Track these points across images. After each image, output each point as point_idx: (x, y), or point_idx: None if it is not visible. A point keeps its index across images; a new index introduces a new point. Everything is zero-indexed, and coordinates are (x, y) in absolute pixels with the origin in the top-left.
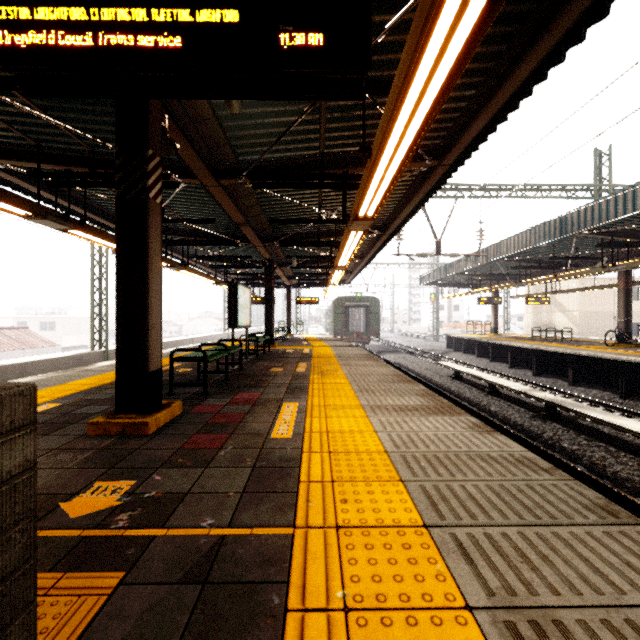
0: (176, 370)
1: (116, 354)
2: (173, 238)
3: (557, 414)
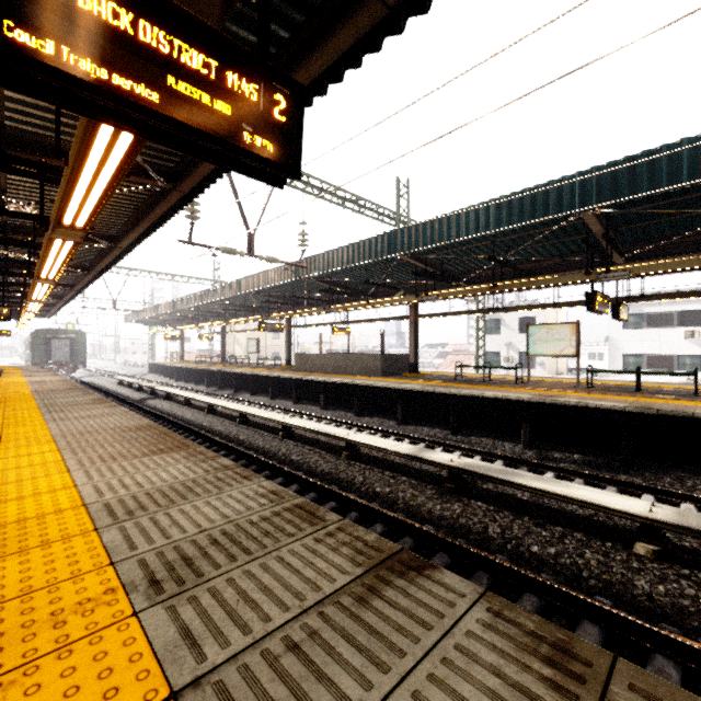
0: None
1: None
2: None
3: (142, 389)
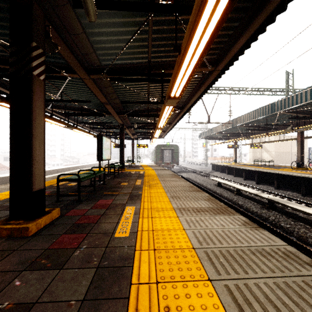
0: (67, 184)
1: (9, 179)
2: (70, 112)
3: (274, 206)
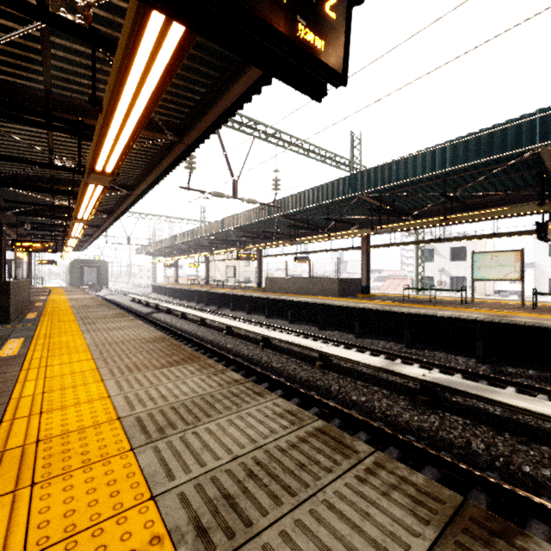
0: None
1: None
2: None
3: (149, 305)
